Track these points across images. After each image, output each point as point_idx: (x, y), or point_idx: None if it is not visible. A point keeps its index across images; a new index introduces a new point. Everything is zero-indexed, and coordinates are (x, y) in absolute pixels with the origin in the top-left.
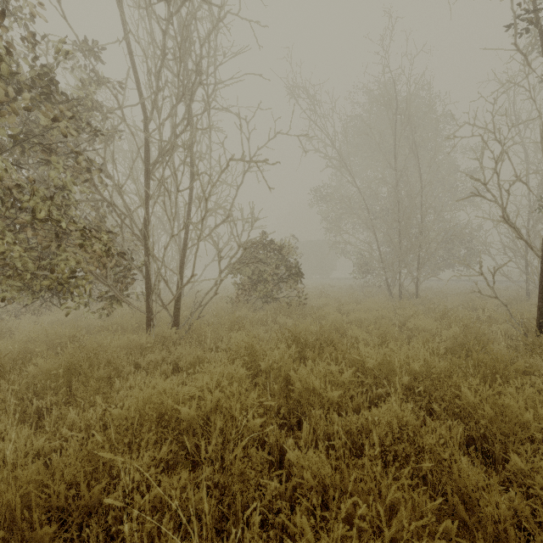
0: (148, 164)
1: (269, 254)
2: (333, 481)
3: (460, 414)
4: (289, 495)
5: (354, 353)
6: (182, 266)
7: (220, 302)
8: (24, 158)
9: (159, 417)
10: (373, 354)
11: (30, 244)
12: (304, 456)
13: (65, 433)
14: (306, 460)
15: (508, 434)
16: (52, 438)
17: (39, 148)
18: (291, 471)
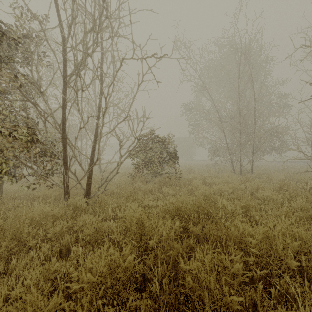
0: (65, 75)
1: (156, 145)
2: None
3: None
4: None
5: (236, 233)
6: (93, 152)
7: (123, 176)
8: None
9: None
10: (252, 231)
11: None
12: None
13: None
14: None
15: None
16: None
17: None
18: None
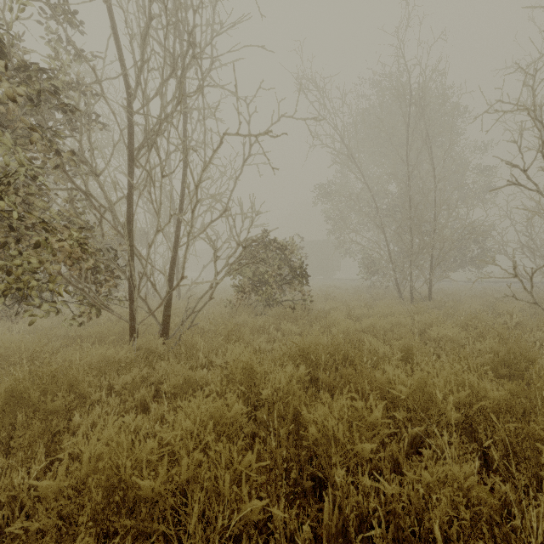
0: (132, 148)
1: (271, 254)
2: None
3: (540, 474)
4: None
5: (381, 379)
6: (173, 267)
7: (218, 306)
8: None
9: (108, 492)
10: (405, 378)
11: None
12: None
13: None
14: None
15: None
16: None
17: None
18: None
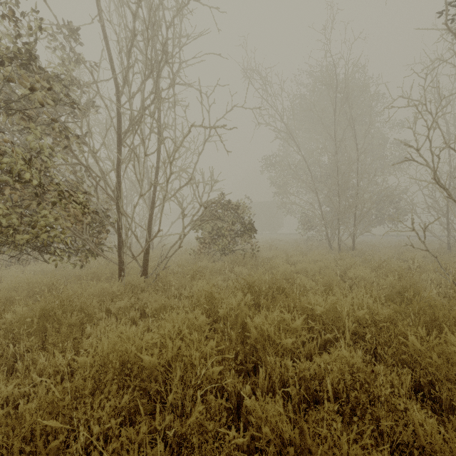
0: (120, 132)
1: (226, 213)
2: (292, 436)
3: (405, 359)
4: (247, 444)
5: (304, 301)
6: (150, 223)
7: (184, 254)
8: (8, 126)
9: (122, 364)
10: (321, 301)
11: (14, 203)
12: (260, 404)
13: (35, 378)
14: (264, 412)
15: (454, 381)
16: (21, 384)
17: (20, 116)
18: (248, 417)
